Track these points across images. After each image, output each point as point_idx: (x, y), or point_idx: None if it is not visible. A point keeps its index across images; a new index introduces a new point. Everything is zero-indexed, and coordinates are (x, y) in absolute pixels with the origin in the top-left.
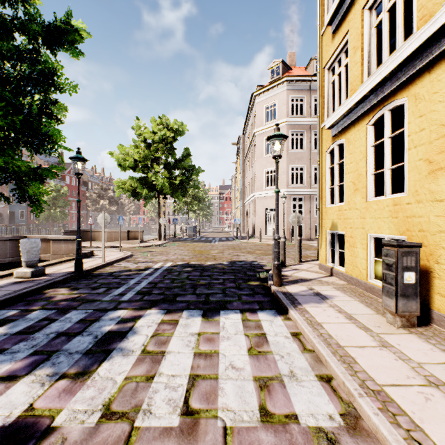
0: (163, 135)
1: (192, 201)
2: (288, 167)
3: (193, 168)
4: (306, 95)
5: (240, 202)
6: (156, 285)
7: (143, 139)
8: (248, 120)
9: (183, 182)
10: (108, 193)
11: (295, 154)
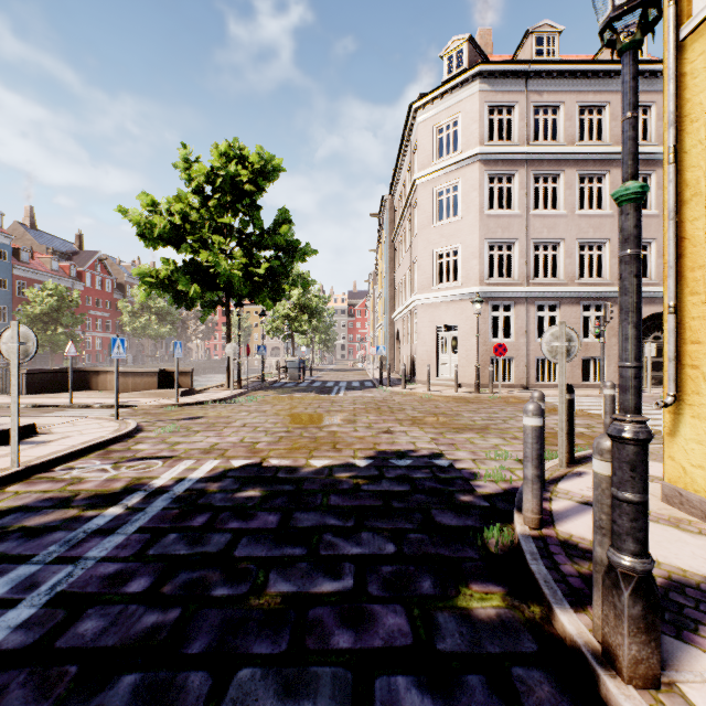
0: (231, 174)
1: (300, 316)
2: (484, 243)
3: (296, 247)
4: (518, 102)
5: (384, 317)
6: (62, 627)
7: (196, 188)
8: (401, 164)
9: (275, 273)
10: (156, 303)
11: (497, 218)
